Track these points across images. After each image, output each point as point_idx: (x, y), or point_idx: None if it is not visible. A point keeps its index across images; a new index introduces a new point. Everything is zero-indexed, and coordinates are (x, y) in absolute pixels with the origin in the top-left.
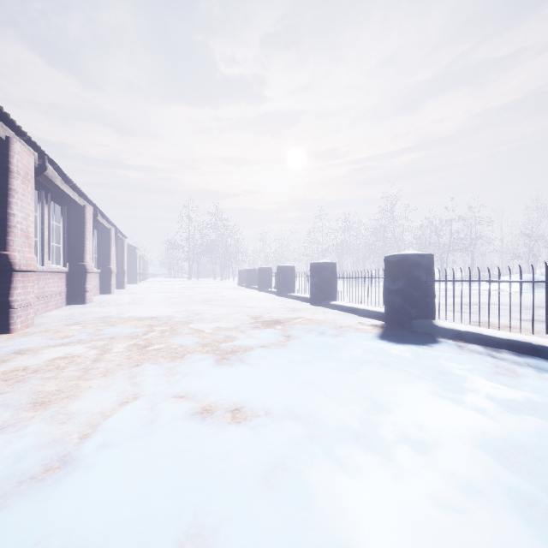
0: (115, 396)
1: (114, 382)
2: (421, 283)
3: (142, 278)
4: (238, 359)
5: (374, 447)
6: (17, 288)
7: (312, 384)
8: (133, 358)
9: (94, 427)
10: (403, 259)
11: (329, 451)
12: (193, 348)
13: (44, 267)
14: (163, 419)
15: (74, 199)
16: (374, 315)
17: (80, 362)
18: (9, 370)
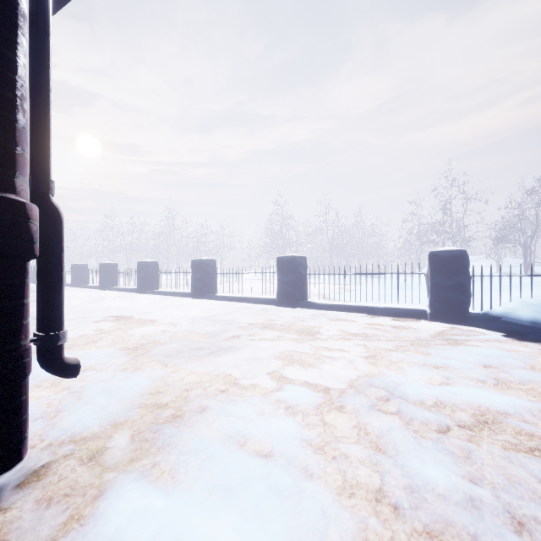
0: None
1: None
2: (111, 274)
3: None
4: None
5: None
6: None
7: None
8: None
9: None
10: (104, 265)
11: None
12: None
13: None
14: None
15: None
16: (97, 287)
17: None
18: None
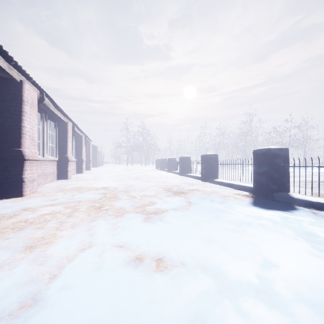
0: (77, 244)
1: (77, 233)
2: (280, 168)
3: (100, 164)
4: (158, 218)
5: (275, 304)
6: (27, 170)
7: (212, 240)
8: (91, 215)
9: (60, 269)
10: (267, 152)
11: (237, 306)
12: (129, 210)
13: (44, 158)
14: (107, 266)
15: (61, 118)
16: (245, 189)
17: (59, 217)
18: (16, 221)
